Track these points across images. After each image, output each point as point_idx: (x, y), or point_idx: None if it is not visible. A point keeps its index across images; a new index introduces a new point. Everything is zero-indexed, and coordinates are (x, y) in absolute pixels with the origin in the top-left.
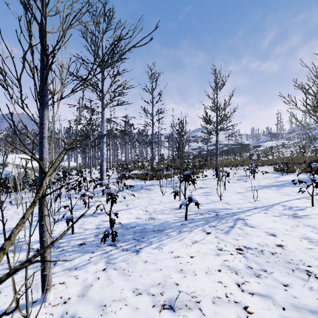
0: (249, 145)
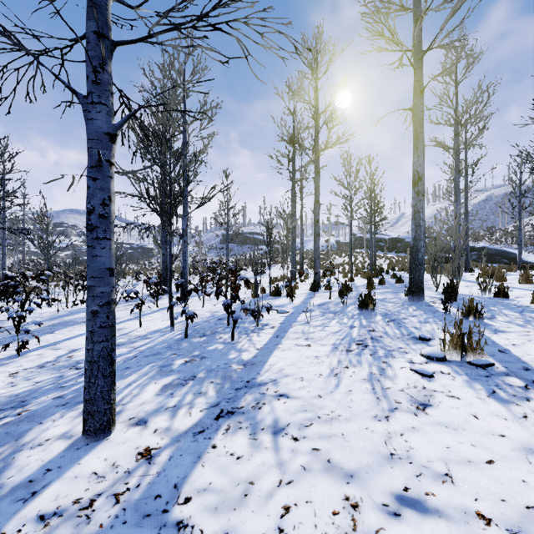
0: (152, 250)
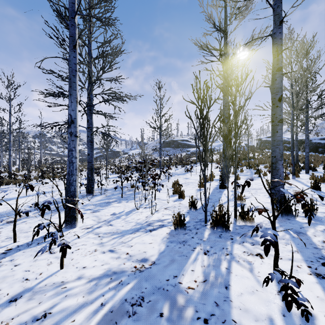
0: (119, 152)
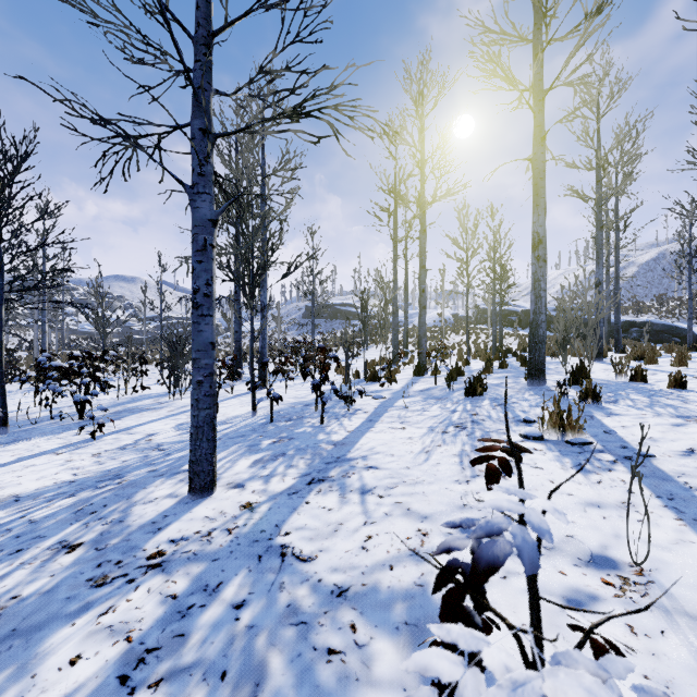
0: (218, 327)
